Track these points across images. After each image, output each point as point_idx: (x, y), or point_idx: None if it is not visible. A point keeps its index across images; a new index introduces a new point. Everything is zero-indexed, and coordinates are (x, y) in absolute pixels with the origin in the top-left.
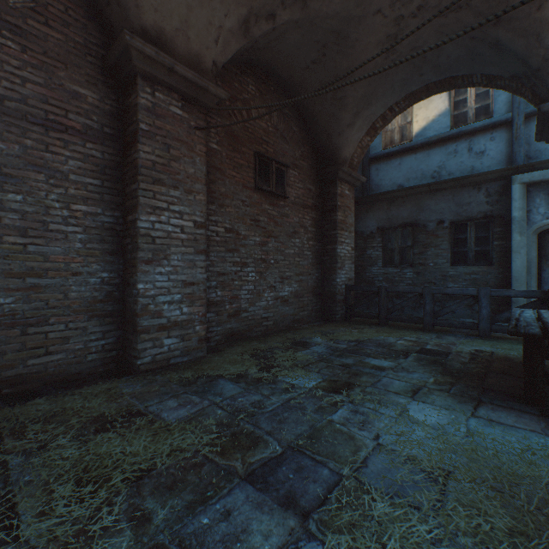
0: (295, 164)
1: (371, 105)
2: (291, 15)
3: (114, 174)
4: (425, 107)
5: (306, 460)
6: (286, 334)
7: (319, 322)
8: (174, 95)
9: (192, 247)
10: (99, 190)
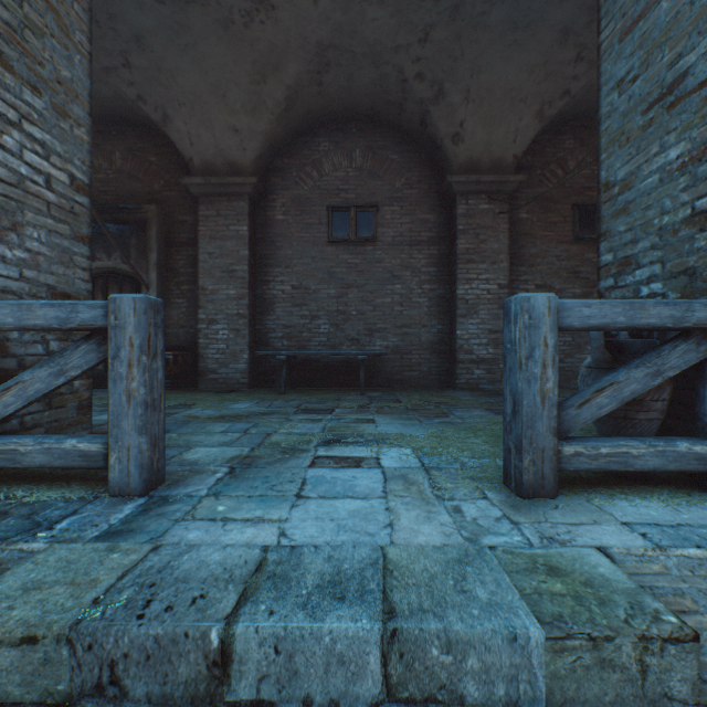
0: None
1: None
2: (586, 80)
3: (444, 262)
4: None
5: None
6: None
7: None
8: (481, 197)
9: (496, 304)
10: (436, 274)
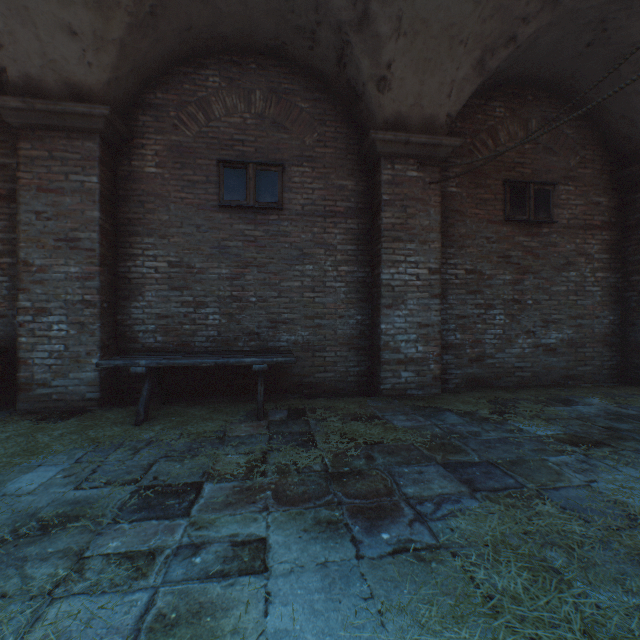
0: (568, 176)
1: None
2: (537, 25)
3: (365, 239)
4: None
5: (497, 471)
6: (548, 389)
7: (614, 384)
8: (410, 161)
9: (426, 292)
10: (355, 253)
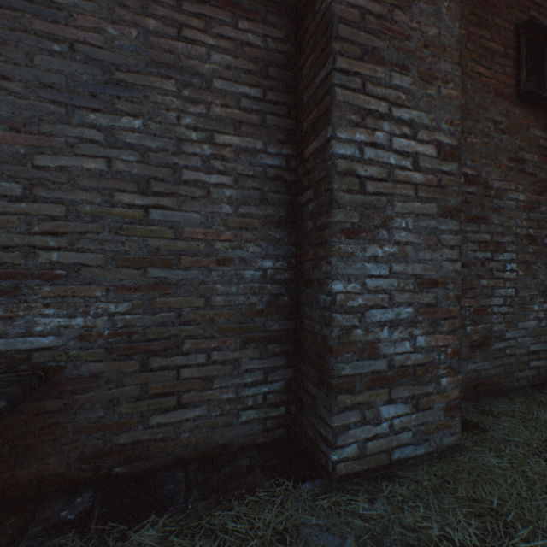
0: None
1: None
2: None
3: (281, 77)
4: None
5: None
6: None
7: None
8: None
9: (433, 201)
10: (258, 108)
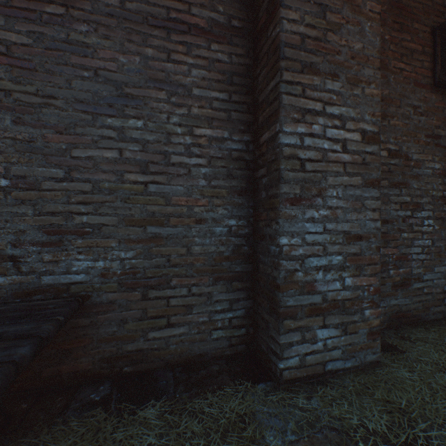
0: None
1: None
2: None
3: (242, 83)
4: None
5: None
6: None
7: None
8: None
9: (358, 175)
10: (225, 107)
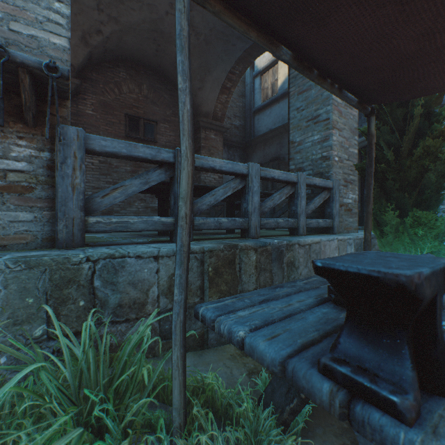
0: (166, 120)
1: (211, 72)
2: (112, 28)
3: None
4: (284, 66)
5: None
6: None
7: None
8: None
9: None
10: None
